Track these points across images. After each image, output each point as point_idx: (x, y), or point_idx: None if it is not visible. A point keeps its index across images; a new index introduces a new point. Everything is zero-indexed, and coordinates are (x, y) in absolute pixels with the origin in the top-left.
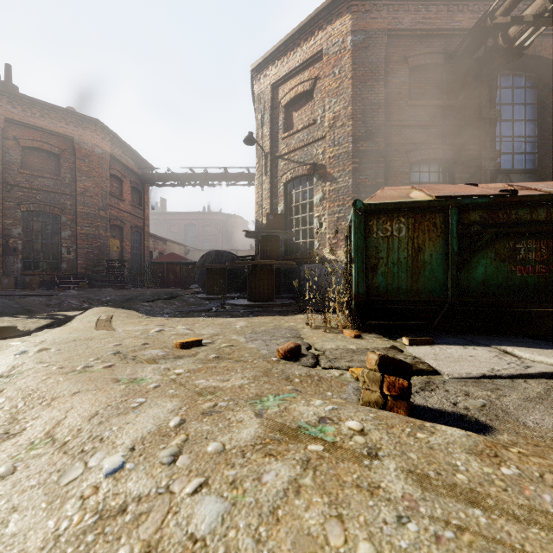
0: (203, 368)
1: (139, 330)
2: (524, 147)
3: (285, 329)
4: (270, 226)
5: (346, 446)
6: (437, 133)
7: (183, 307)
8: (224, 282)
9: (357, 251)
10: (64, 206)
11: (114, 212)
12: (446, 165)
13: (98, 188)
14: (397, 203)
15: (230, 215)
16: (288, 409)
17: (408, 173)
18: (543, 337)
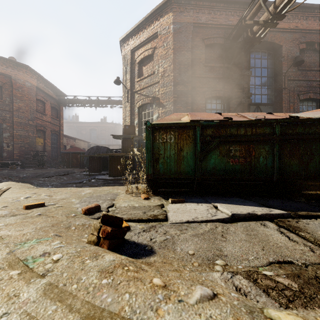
0: (19, 222)
1: (16, 197)
2: (267, 91)
3: (111, 194)
4: (127, 132)
5: (36, 270)
6: (220, 82)
7: (68, 180)
8: (99, 165)
9: (147, 150)
10: (5, 117)
11: (39, 122)
12: (224, 100)
13: (27, 107)
14: (169, 123)
15: (117, 124)
16: (34, 247)
17: (204, 103)
18: (247, 197)
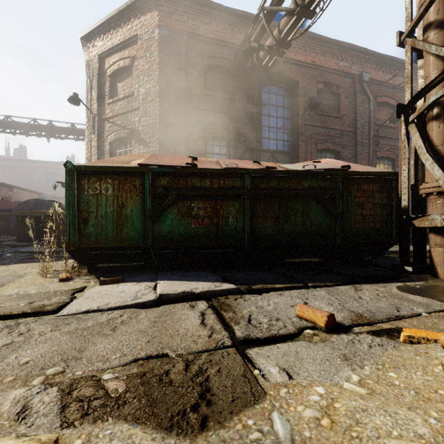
0: None
1: None
2: (283, 136)
3: (12, 276)
4: None
5: None
6: (225, 118)
7: None
8: (37, 229)
9: (68, 206)
10: None
11: None
12: (230, 142)
13: None
14: (103, 167)
15: None
16: None
17: (204, 145)
18: (219, 270)
